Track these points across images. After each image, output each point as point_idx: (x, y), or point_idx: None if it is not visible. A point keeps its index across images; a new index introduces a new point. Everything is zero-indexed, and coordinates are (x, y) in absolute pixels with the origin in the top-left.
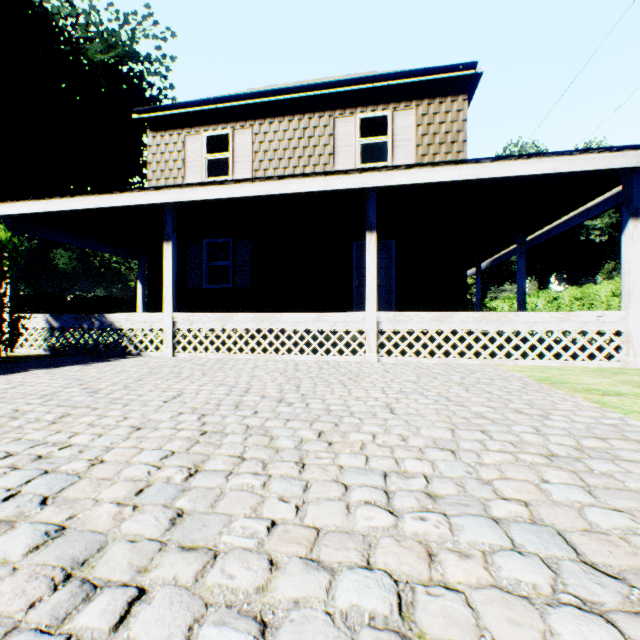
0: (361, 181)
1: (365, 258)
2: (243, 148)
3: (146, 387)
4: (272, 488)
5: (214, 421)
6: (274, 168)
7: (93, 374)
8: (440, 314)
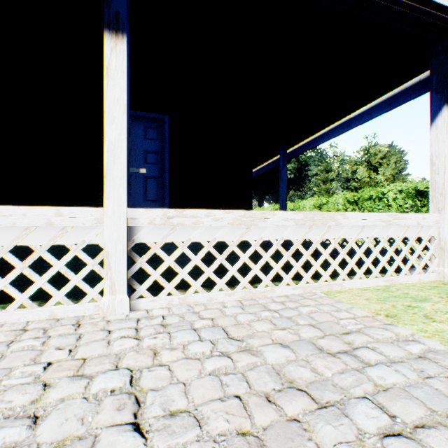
0: None
1: None
2: None
3: None
4: None
5: None
6: None
7: None
8: (247, 214)
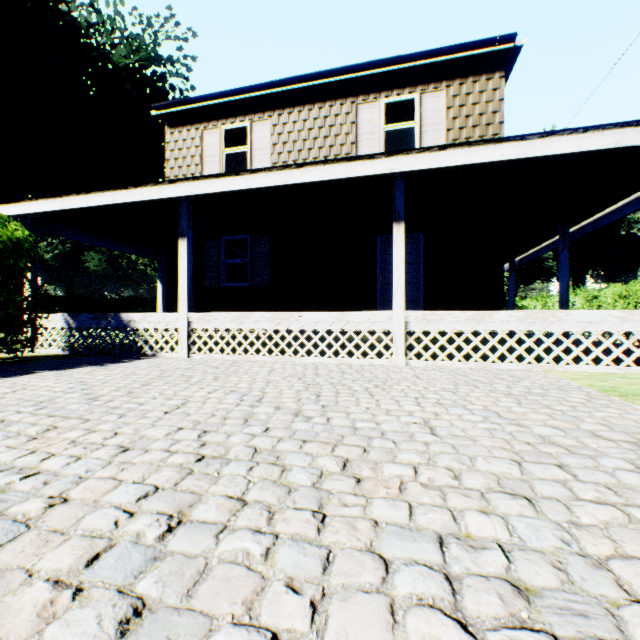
0: (388, 166)
1: (390, 253)
2: (261, 140)
3: (150, 393)
4: (278, 561)
5: (216, 441)
6: (293, 160)
7: (101, 377)
8: (477, 313)
